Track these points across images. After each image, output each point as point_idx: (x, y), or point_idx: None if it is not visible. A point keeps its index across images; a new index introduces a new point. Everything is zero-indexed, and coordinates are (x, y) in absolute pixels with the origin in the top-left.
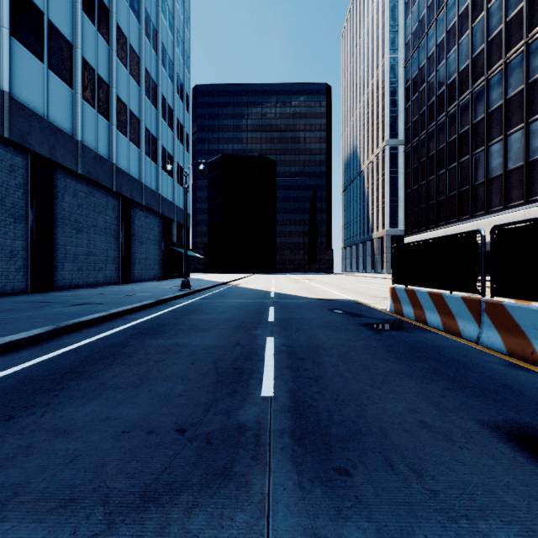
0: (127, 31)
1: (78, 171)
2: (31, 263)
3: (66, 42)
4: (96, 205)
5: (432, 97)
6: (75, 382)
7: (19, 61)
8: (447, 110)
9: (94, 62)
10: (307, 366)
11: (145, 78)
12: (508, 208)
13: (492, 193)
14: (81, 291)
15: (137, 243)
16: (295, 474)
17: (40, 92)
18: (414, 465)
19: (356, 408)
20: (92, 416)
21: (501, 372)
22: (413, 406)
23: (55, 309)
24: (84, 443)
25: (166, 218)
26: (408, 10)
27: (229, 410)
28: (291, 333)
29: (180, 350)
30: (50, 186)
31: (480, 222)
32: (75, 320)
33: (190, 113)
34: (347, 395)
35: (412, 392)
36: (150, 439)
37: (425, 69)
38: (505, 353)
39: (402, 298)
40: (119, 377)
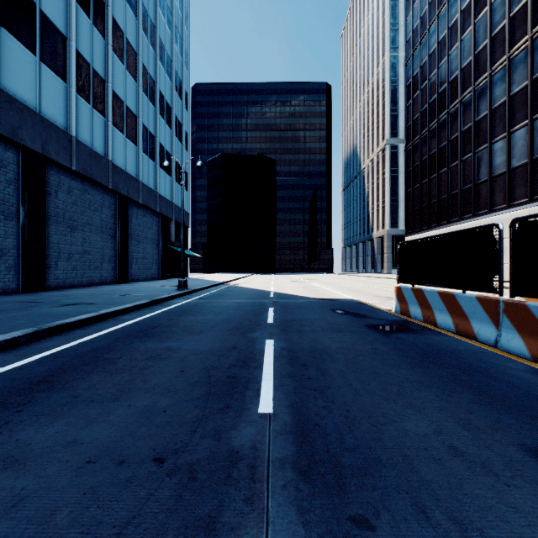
0: (124, 26)
1: (72, 167)
2: (22, 262)
3: (60, 34)
4: (91, 203)
5: (434, 94)
6: (44, 395)
7: (10, 53)
8: (449, 108)
9: (89, 56)
10: (310, 374)
11: (143, 74)
12: (512, 206)
13: (495, 191)
14: (75, 290)
15: (134, 242)
16: (301, 527)
17: (32, 85)
18: (454, 512)
19: (370, 429)
20: (54, 439)
21: (530, 382)
22: (438, 425)
23: (43, 310)
24: (36, 478)
25: (164, 216)
26: (409, 7)
27: (219, 431)
28: (292, 335)
29: (170, 356)
30: (43, 182)
31: (483, 221)
32: (60, 322)
33: (189, 111)
34: (359, 411)
35: (434, 407)
36: (119, 472)
37: (427, 66)
38: (529, 358)
39: (408, 297)
40: (97, 387)
